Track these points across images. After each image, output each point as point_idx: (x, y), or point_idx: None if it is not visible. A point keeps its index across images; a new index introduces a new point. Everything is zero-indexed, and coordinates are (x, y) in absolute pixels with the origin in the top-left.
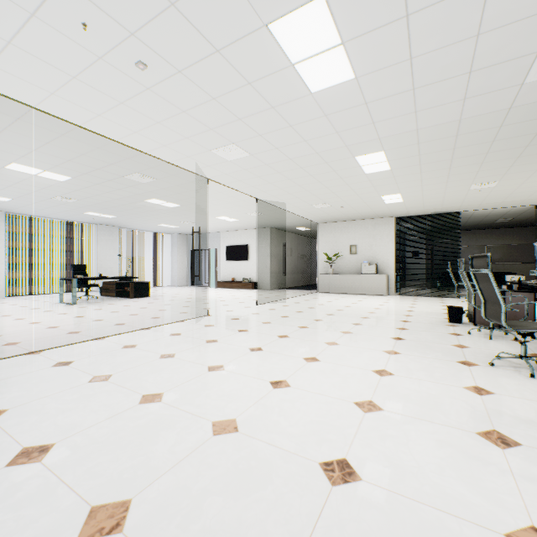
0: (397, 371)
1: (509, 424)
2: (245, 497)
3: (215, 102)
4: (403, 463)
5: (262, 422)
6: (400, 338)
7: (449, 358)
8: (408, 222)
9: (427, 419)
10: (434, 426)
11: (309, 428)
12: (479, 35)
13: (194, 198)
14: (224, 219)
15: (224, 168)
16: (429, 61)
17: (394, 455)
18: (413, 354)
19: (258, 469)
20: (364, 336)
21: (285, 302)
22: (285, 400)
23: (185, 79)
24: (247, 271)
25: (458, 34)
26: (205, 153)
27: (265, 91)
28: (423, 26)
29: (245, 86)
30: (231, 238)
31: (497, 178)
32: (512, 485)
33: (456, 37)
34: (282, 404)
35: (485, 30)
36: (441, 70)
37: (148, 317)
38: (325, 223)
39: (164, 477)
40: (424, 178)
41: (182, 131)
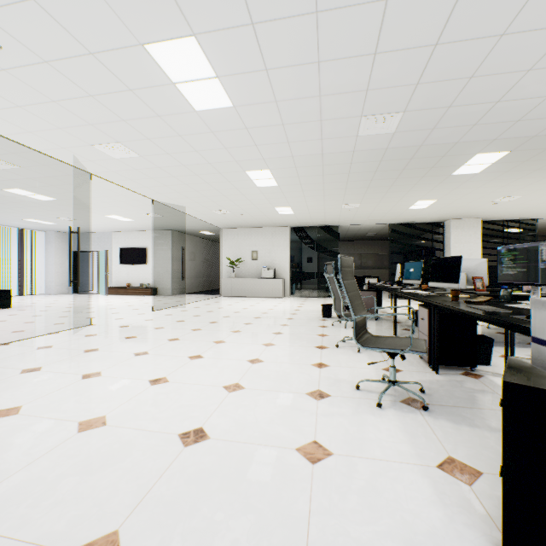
0: (267, 358)
1: (330, 384)
2: (103, 471)
3: (93, 99)
4: (246, 422)
5: (133, 414)
6: (280, 333)
7: (310, 345)
8: (301, 232)
9: (276, 389)
10: (279, 394)
11: (177, 411)
12: (321, 96)
13: (74, 192)
14: (116, 218)
15: (110, 165)
16: (290, 106)
17: (242, 417)
18: (285, 344)
19: (120, 449)
20: (251, 333)
21: (185, 307)
22: (161, 393)
23: (53, 70)
24: (145, 276)
25: (307, 92)
26: (85, 147)
27: (149, 100)
28: (280, 80)
29: (126, 91)
30: (126, 239)
31: (359, 201)
32: (313, 420)
33: (305, 94)
34: (156, 397)
35: (324, 94)
36: (301, 115)
37: (7, 331)
38: (228, 229)
39: (15, 475)
40: (306, 195)
41: (53, 120)
